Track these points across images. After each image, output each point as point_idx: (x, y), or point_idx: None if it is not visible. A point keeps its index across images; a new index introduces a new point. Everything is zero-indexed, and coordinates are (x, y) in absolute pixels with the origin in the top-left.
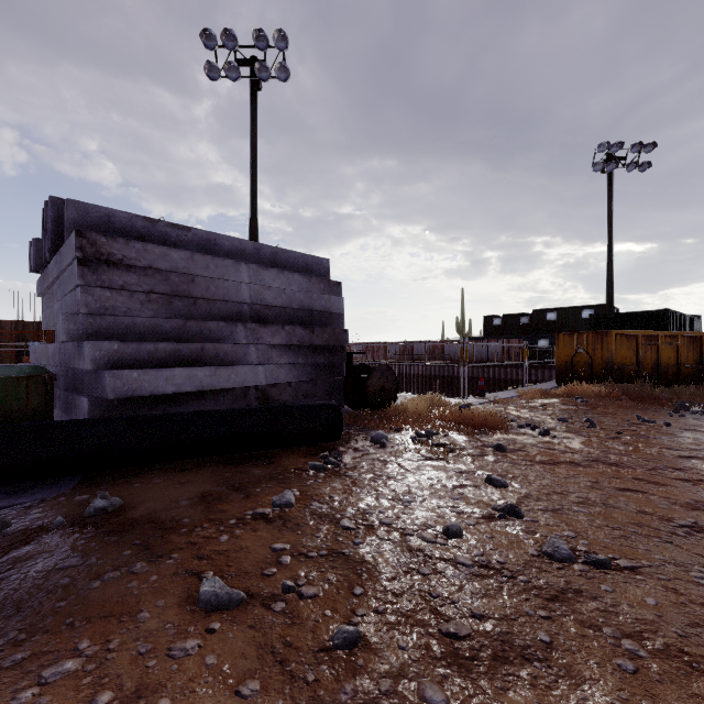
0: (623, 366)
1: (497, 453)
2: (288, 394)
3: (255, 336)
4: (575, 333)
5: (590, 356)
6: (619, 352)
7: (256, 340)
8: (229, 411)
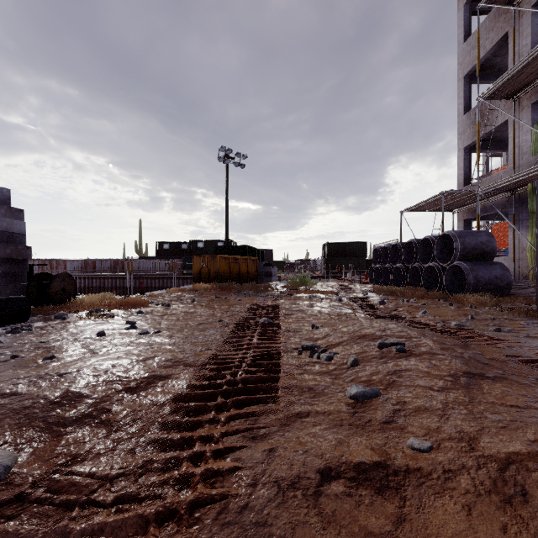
0: (223, 274)
1: (138, 315)
2: None
3: None
4: (202, 256)
5: (208, 269)
6: (222, 267)
7: None
8: None
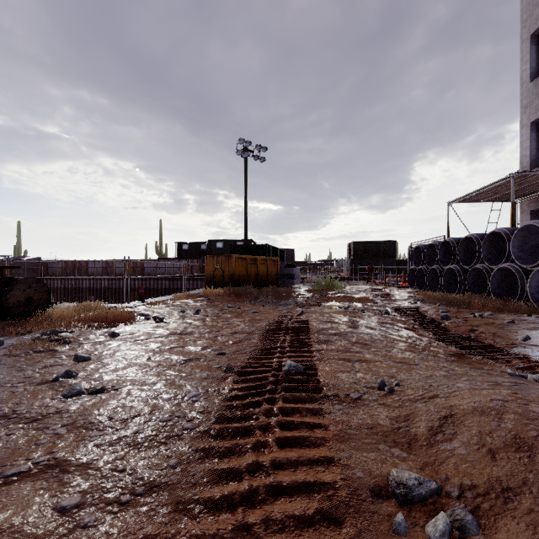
0: (239, 277)
1: (109, 339)
2: None
3: None
4: (216, 256)
5: (223, 271)
6: (238, 268)
7: None
8: None
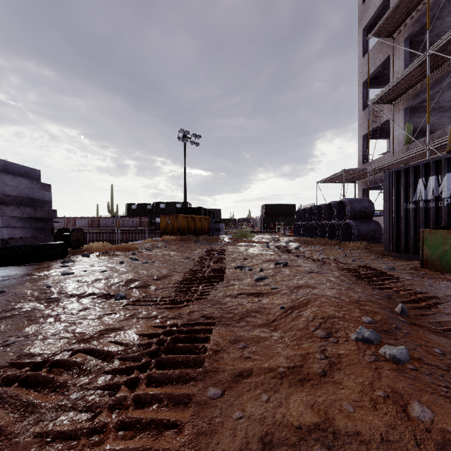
0: (184, 229)
1: (133, 255)
2: (21, 243)
3: (2, 211)
4: (168, 215)
5: (173, 225)
6: (183, 223)
7: (2, 214)
8: (11, 246)
